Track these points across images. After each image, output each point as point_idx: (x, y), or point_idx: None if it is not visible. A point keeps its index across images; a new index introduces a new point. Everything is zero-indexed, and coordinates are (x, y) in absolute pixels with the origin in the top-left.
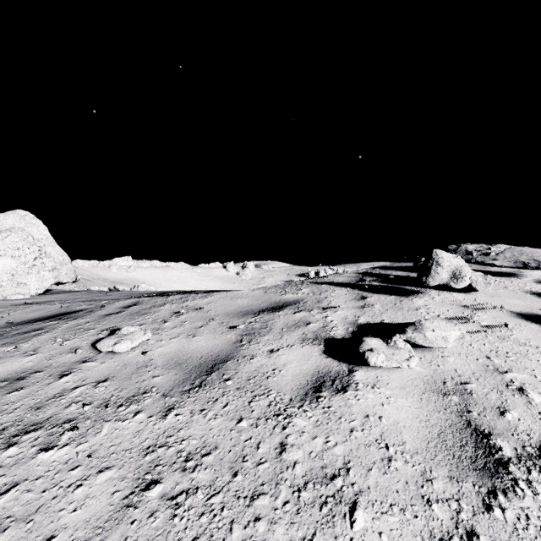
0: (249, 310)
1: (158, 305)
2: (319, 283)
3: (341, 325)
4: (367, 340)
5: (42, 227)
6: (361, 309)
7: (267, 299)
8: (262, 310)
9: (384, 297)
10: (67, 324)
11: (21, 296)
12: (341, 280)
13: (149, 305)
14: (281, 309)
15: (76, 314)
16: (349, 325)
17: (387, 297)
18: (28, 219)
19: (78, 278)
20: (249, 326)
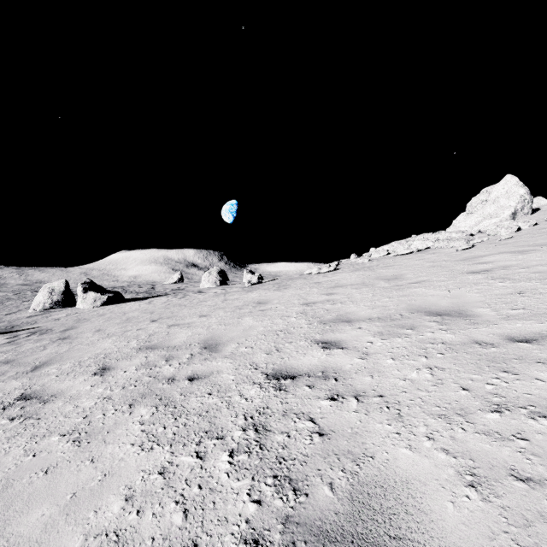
0: None
1: None
2: None
3: None
4: None
5: (544, 201)
6: None
7: None
8: None
9: None
10: None
11: None
12: None
13: None
14: None
15: None
16: None
17: None
18: (539, 199)
19: None
20: None
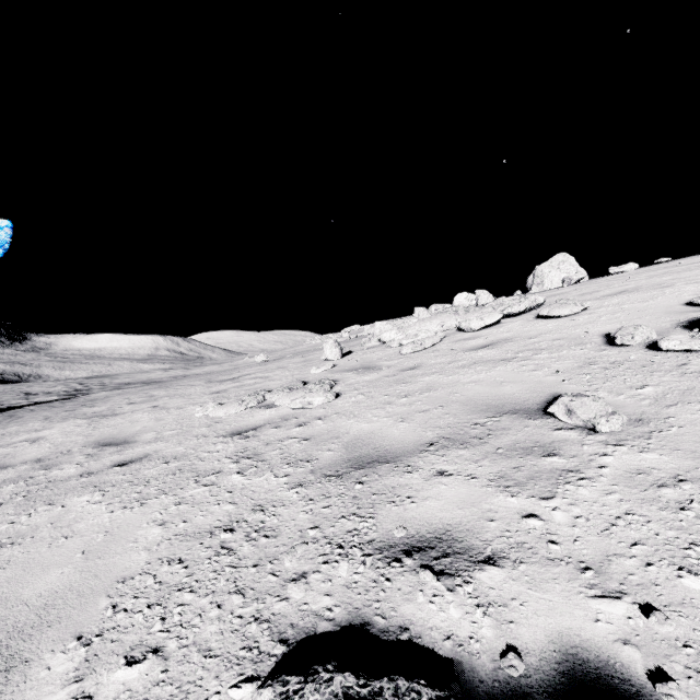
0: None
1: None
2: None
3: None
4: None
5: (573, 259)
6: None
7: None
8: None
9: None
10: None
11: None
12: None
13: None
14: None
15: None
16: None
17: None
18: (566, 256)
19: None
20: None
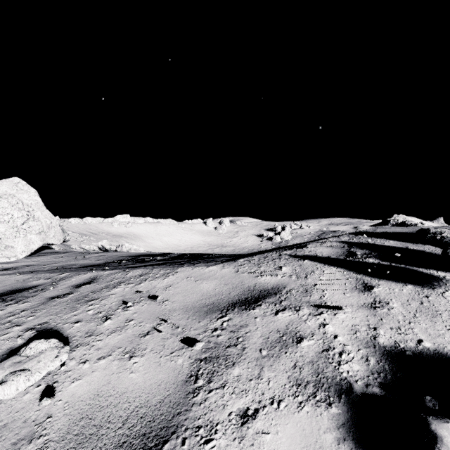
0: (215, 303)
1: (112, 285)
2: (301, 257)
3: (352, 347)
4: (444, 435)
5: (33, 193)
6: (373, 311)
7: (239, 283)
8: (232, 304)
9: (396, 286)
10: (2, 310)
11: (6, 259)
12: (326, 252)
13: (102, 284)
14: (257, 304)
15: (24, 294)
16: (366, 348)
17: (402, 287)
18: (20, 186)
19: (67, 239)
20: (212, 339)
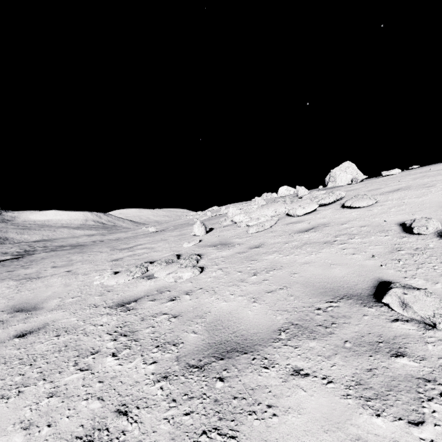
0: None
1: None
2: None
3: None
4: None
5: (354, 166)
6: None
7: None
8: None
9: None
10: None
11: None
12: None
13: None
14: None
15: None
16: None
17: None
18: (350, 163)
19: None
20: None
